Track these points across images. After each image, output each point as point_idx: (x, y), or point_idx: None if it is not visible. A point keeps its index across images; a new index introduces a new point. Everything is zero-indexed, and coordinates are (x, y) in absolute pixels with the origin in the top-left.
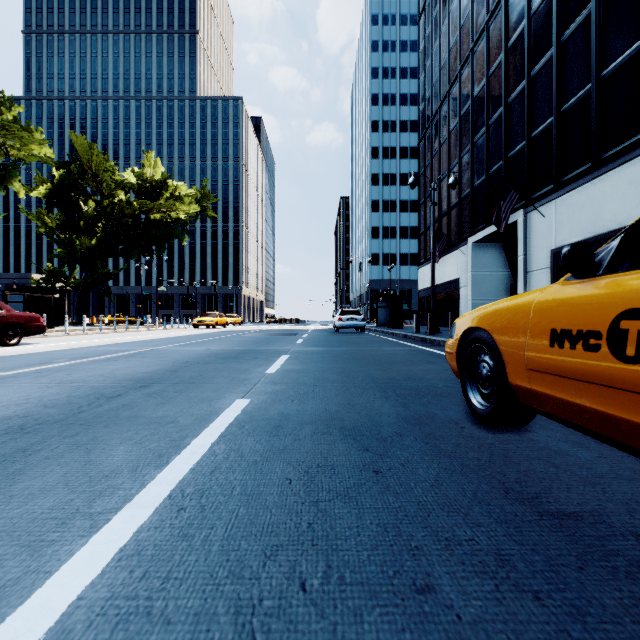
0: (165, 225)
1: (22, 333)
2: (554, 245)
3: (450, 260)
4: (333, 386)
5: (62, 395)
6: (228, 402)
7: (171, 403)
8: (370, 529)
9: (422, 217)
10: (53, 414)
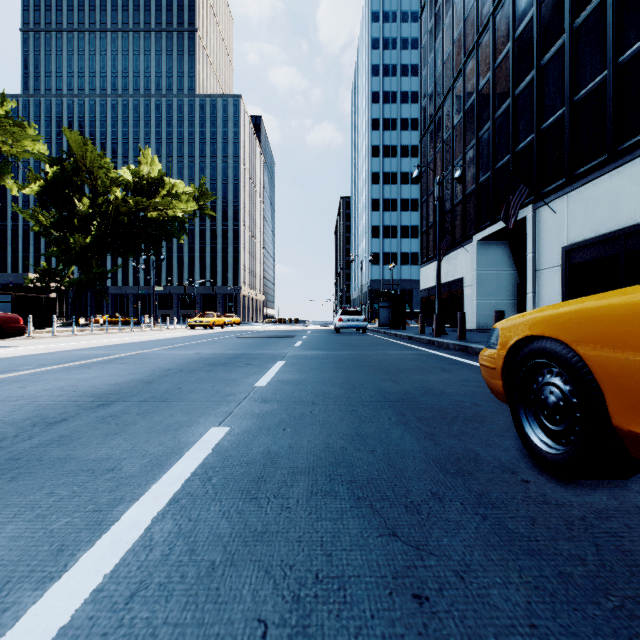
0: (162, 223)
1: None
2: (566, 242)
3: (454, 259)
4: (336, 405)
5: None
6: (200, 431)
7: (125, 433)
8: None
9: (424, 215)
10: None
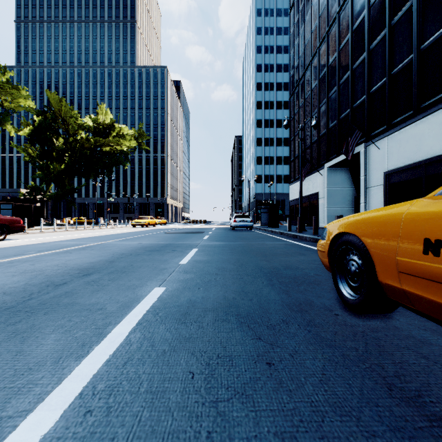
0: (113, 155)
1: (7, 231)
2: (386, 169)
3: (312, 179)
4: (230, 275)
5: (21, 283)
6: (148, 289)
7: (103, 290)
8: (268, 440)
9: (292, 149)
10: (7, 301)
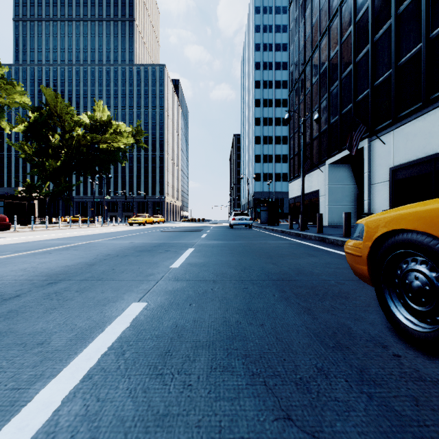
0: (110, 152)
1: None
2: (392, 164)
3: (312, 177)
4: (231, 283)
5: None
6: (122, 306)
7: (62, 308)
8: None
9: (292, 147)
10: None
